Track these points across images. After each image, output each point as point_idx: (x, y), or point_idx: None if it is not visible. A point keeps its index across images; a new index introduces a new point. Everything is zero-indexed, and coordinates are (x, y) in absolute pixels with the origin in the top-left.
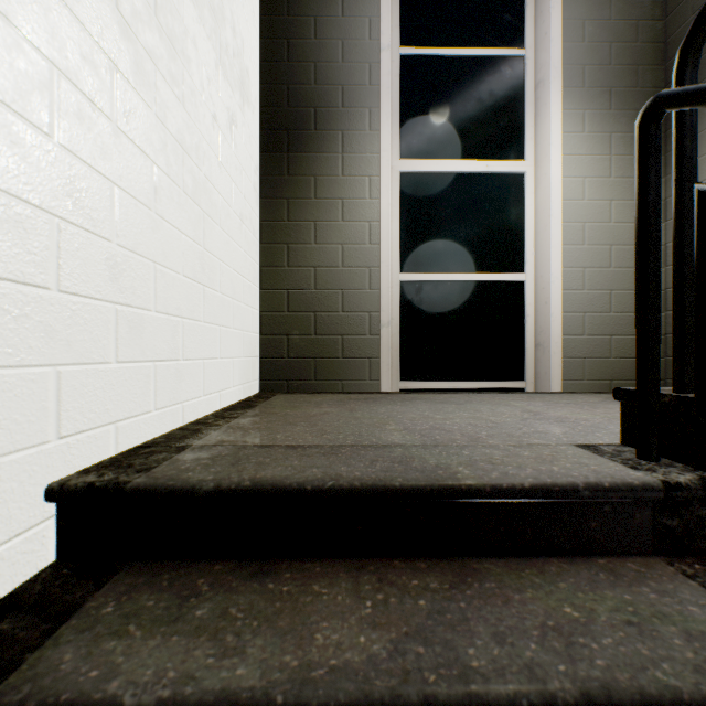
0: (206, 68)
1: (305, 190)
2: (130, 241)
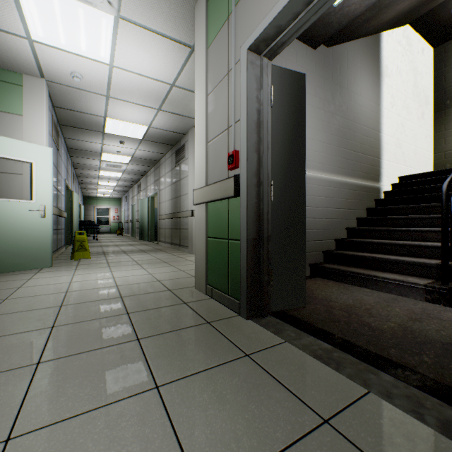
0: (415, 110)
1: (451, 119)
2: (404, 149)
